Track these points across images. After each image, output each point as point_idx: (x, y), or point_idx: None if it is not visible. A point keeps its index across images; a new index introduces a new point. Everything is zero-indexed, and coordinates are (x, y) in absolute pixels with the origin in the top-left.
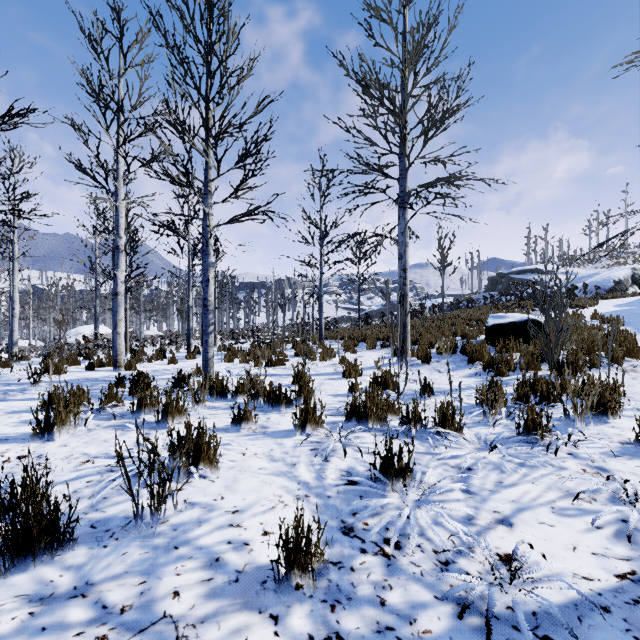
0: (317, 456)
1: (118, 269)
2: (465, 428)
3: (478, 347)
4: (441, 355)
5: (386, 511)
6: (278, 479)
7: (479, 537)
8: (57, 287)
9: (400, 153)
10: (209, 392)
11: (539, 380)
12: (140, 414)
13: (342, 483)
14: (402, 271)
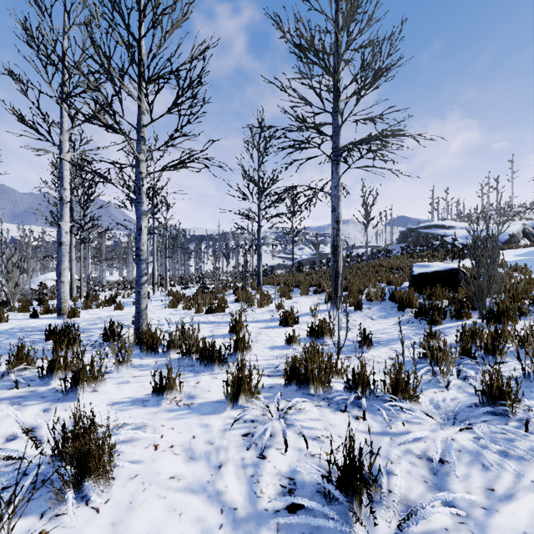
0: (250, 448)
1: (62, 220)
2: (421, 396)
3: (408, 295)
4: (371, 302)
5: None
6: (193, 501)
7: None
8: (29, 238)
9: (333, 111)
10: (139, 347)
11: (478, 331)
12: (51, 379)
13: (283, 505)
14: (335, 223)
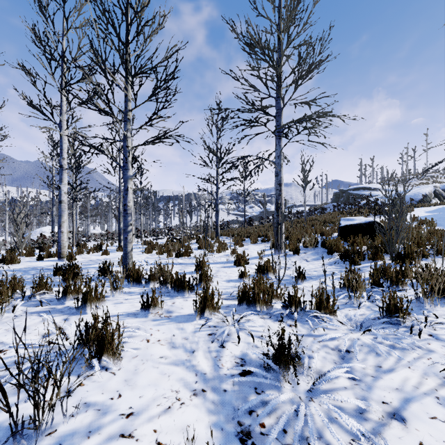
0: (214, 341)
1: (62, 183)
2: (338, 311)
3: (335, 242)
4: (307, 248)
5: (281, 406)
6: (177, 370)
7: (376, 437)
8: (27, 198)
9: (276, 97)
10: (127, 279)
11: (387, 268)
12: (65, 300)
13: (237, 372)
14: (278, 185)
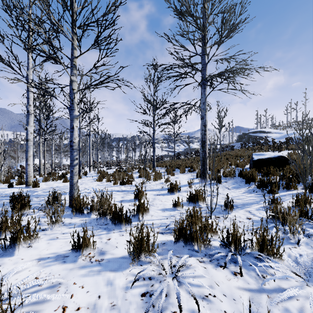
0: (148, 311)
1: (28, 125)
2: (283, 254)
3: (252, 173)
4: (226, 177)
5: None
6: None
7: None
8: (18, 139)
9: (202, 54)
10: (71, 209)
11: (307, 198)
12: (0, 235)
13: None
14: (203, 126)
